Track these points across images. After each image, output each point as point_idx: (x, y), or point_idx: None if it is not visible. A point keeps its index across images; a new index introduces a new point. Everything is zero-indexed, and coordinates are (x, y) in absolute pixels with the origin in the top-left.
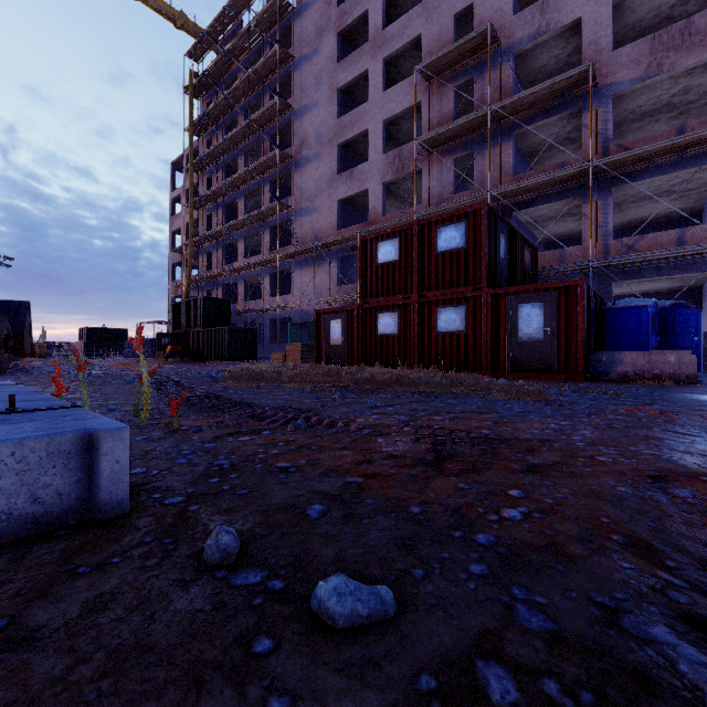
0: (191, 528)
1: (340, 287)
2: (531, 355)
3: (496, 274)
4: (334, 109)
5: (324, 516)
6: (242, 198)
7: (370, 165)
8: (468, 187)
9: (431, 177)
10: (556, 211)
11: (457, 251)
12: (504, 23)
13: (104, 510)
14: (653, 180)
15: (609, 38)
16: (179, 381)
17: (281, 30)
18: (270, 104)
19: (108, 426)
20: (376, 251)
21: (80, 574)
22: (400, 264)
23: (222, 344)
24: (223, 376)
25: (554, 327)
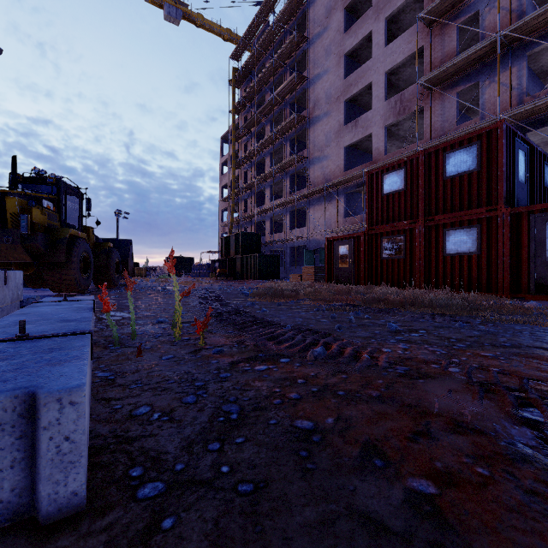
0: None
1: (346, 219)
2: None
3: (514, 193)
4: (341, 72)
5: None
6: (269, 156)
7: (373, 112)
8: (471, 118)
9: (432, 113)
10: None
11: (468, 174)
12: None
13: (45, 511)
14: None
15: None
16: (219, 296)
17: (298, 19)
18: (289, 79)
19: (59, 383)
20: (381, 183)
21: None
22: (405, 192)
23: (254, 267)
24: (252, 292)
25: None
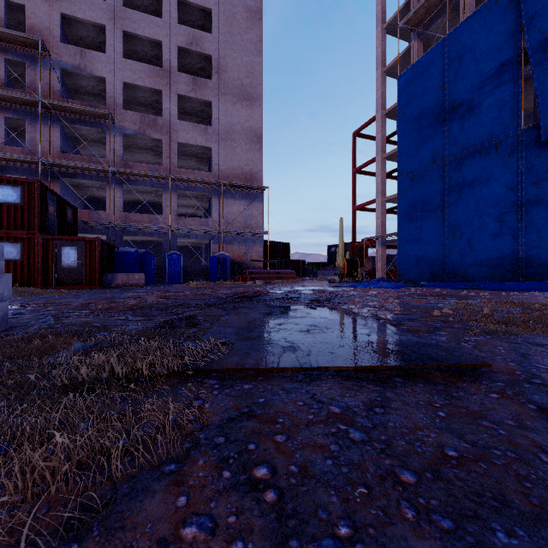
0: None
1: None
2: (70, 275)
3: (46, 225)
4: None
5: None
6: None
7: None
8: (19, 138)
9: None
10: (92, 184)
11: (15, 205)
12: (53, 42)
13: None
14: (142, 187)
15: (121, 101)
16: None
17: None
18: None
19: None
20: None
21: None
22: None
23: None
24: None
25: (83, 261)
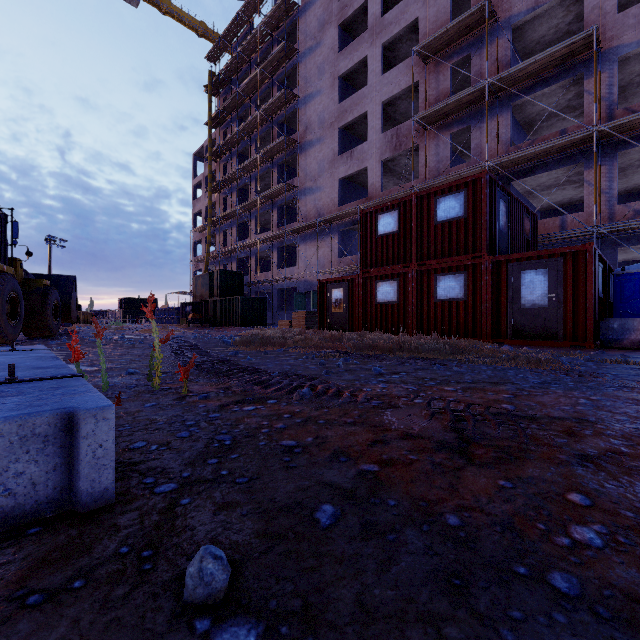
0: (177, 533)
1: (341, 259)
2: (535, 321)
3: (496, 242)
4: (335, 96)
5: (337, 523)
6: (253, 181)
7: (369, 144)
8: (464, 160)
9: (428, 152)
10: (555, 179)
11: (457, 220)
12: None
13: (84, 502)
14: None
15: (614, 0)
16: (196, 345)
17: (287, 28)
18: (277, 95)
19: (91, 405)
20: (375, 223)
21: (27, 608)
22: (399, 235)
23: (236, 311)
24: (235, 341)
25: (559, 293)
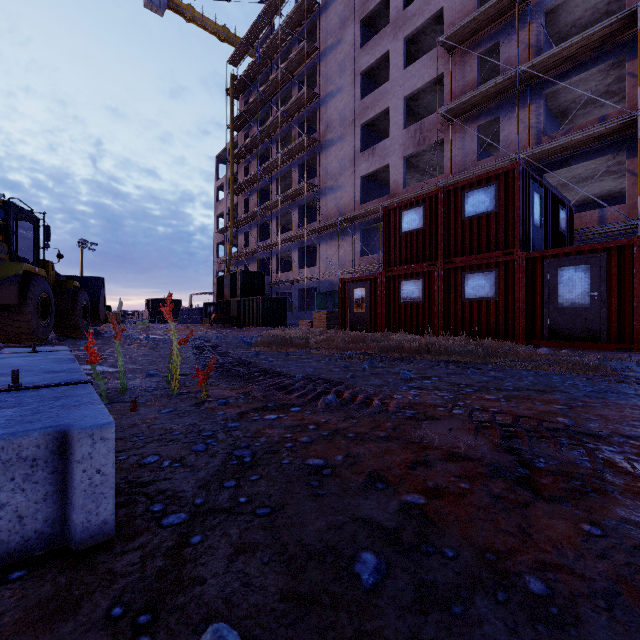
0: (183, 589)
1: (363, 258)
2: (574, 322)
3: (530, 237)
4: (356, 92)
5: (382, 583)
6: (274, 182)
7: (391, 140)
8: (492, 154)
9: (453, 146)
10: (592, 170)
11: (486, 215)
12: None
13: (79, 538)
14: None
15: None
16: (217, 346)
17: (308, 27)
18: (298, 95)
19: (89, 422)
20: (399, 220)
21: None
22: (424, 232)
23: (257, 311)
24: (256, 341)
25: (602, 292)
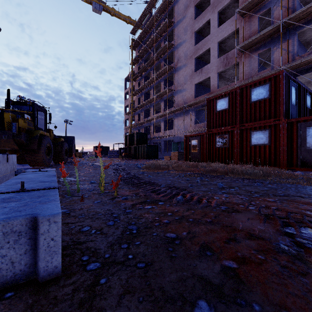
0: None
1: (196, 125)
2: None
3: (289, 111)
4: (193, 42)
5: None
6: (152, 89)
7: (211, 64)
8: (266, 68)
9: (244, 65)
10: None
11: (264, 100)
12: None
13: (42, 275)
14: None
15: None
16: (124, 168)
17: (168, 12)
18: (163, 45)
19: (48, 212)
20: (215, 105)
21: None
22: (229, 110)
23: (144, 152)
24: (143, 166)
25: None
